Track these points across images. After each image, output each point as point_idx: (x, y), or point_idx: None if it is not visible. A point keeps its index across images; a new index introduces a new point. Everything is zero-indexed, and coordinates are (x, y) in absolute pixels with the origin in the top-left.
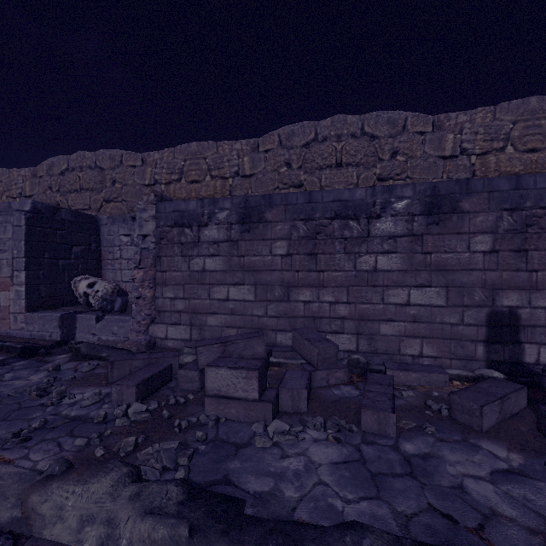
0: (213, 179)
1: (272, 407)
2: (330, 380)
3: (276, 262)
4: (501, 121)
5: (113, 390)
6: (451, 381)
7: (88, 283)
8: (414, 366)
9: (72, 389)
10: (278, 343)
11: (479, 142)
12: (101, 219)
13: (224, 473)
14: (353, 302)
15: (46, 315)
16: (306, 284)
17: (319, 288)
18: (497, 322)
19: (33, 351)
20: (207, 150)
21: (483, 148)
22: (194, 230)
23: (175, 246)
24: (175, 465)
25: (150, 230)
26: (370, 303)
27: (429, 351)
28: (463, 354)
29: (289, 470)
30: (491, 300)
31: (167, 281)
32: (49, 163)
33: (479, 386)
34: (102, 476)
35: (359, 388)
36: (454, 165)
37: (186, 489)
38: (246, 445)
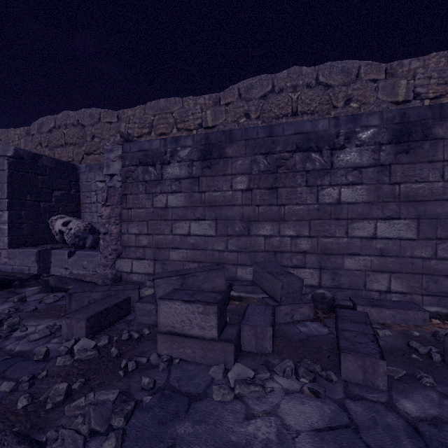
0: (179, 131)
1: (233, 348)
2: (295, 316)
3: (237, 197)
4: None
5: (63, 323)
6: (429, 319)
7: (63, 222)
8: (385, 302)
9: (29, 321)
10: (238, 277)
11: (432, 86)
12: (80, 168)
13: (170, 443)
14: (315, 236)
15: (25, 250)
16: (267, 218)
17: (280, 222)
18: None
19: (8, 283)
20: (174, 105)
21: (437, 91)
22: (158, 168)
23: (139, 184)
24: (107, 426)
25: (116, 170)
26: (333, 236)
27: (398, 286)
28: (436, 290)
29: (257, 440)
30: None
31: (132, 218)
32: (39, 122)
33: None
34: None
35: (327, 325)
36: None
37: None
38: (201, 397)
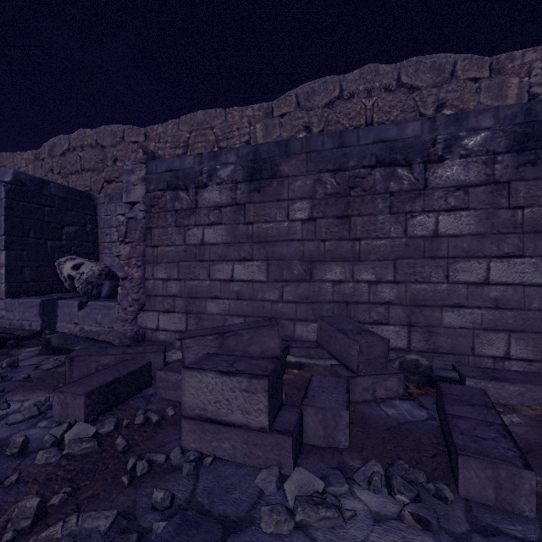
0: None
1: (292, 443)
2: (377, 392)
3: (295, 229)
4: None
5: (55, 399)
6: None
7: (73, 264)
8: (506, 373)
9: (15, 394)
10: (297, 337)
11: None
12: (98, 198)
13: None
14: (403, 281)
15: (26, 301)
16: (336, 258)
17: (354, 263)
18: None
19: (0, 342)
20: (215, 119)
21: None
22: (191, 193)
23: (168, 214)
24: None
25: (139, 196)
26: (428, 282)
27: (520, 350)
28: None
29: None
30: None
31: (159, 259)
32: (50, 144)
33: None
34: None
35: (425, 406)
36: None
37: None
38: (242, 524)
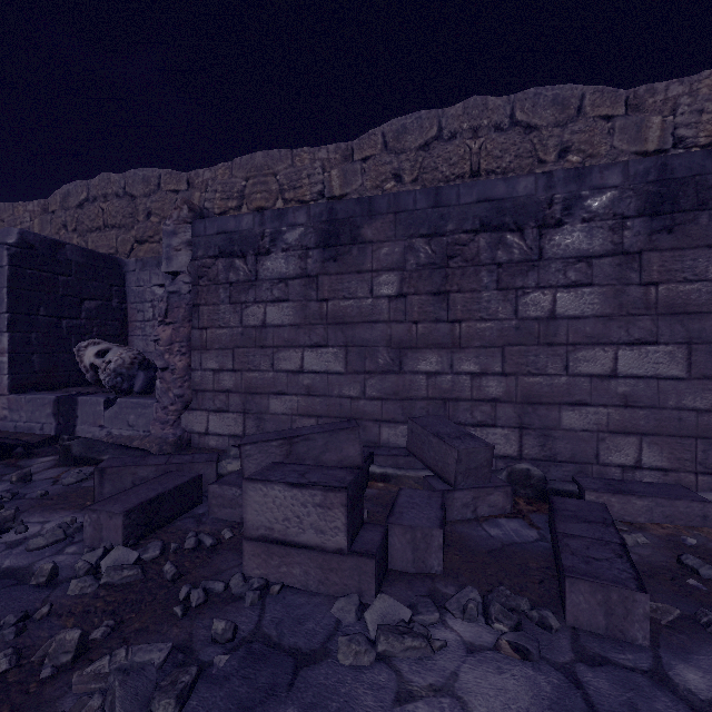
0: (287, 205)
1: (374, 566)
2: (479, 509)
3: (381, 308)
4: None
5: (86, 520)
6: None
7: (97, 350)
8: (634, 485)
9: (32, 514)
10: (383, 442)
11: (705, 125)
12: (127, 263)
13: None
14: (513, 373)
15: (36, 397)
16: (431, 344)
17: (453, 350)
18: None
19: (5, 450)
20: (278, 162)
21: None
22: (250, 262)
23: (220, 287)
24: None
25: (183, 265)
26: (544, 374)
27: (654, 458)
28: None
29: None
30: None
31: (208, 344)
32: (63, 192)
33: None
34: None
35: (535, 525)
36: None
37: None
38: (317, 657)
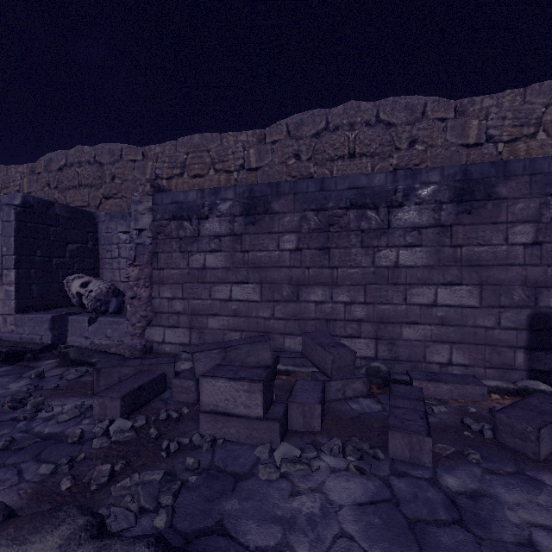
0: (217, 173)
1: (279, 427)
2: (347, 392)
3: (284, 258)
4: (532, 104)
5: (95, 402)
6: (489, 394)
7: (81, 282)
8: (444, 376)
9: (53, 400)
10: (286, 348)
11: (507, 127)
12: (99, 216)
13: (218, 518)
14: (371, 302)
15: (36, 316)
16: (318, 282)
17: (332, 287)
18: (541, 325)
19: (19, 355)
20: (211, 142)
21: (511, 134)
22: (194, 223)
23: (173, 241)
24: (156, 504)
25: (146, 224)
26: (391, 303)
27: (459, 358)
28: (500, 362)
29: (301, 514)
30: (534, 300)
31: (164, 280)
32: (47, 159)
33: (528, 401)
34: (48, 531)
35: (381, 402)
36: (479, 153)
37: (161, 550)
38: (247, 476)
